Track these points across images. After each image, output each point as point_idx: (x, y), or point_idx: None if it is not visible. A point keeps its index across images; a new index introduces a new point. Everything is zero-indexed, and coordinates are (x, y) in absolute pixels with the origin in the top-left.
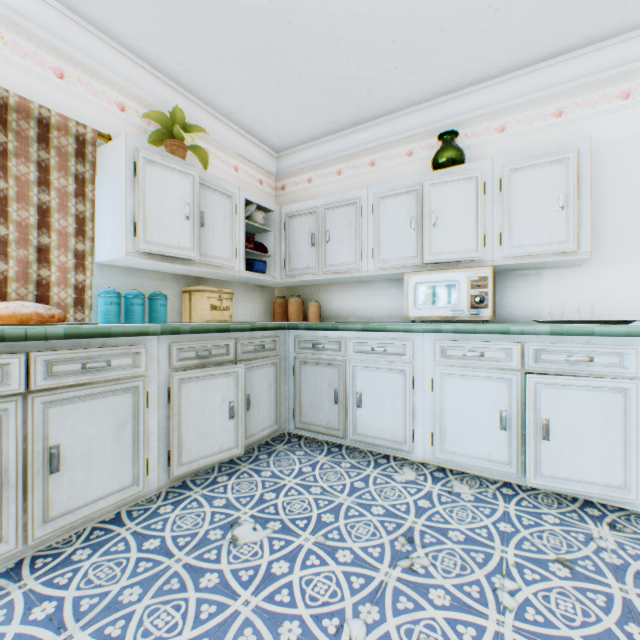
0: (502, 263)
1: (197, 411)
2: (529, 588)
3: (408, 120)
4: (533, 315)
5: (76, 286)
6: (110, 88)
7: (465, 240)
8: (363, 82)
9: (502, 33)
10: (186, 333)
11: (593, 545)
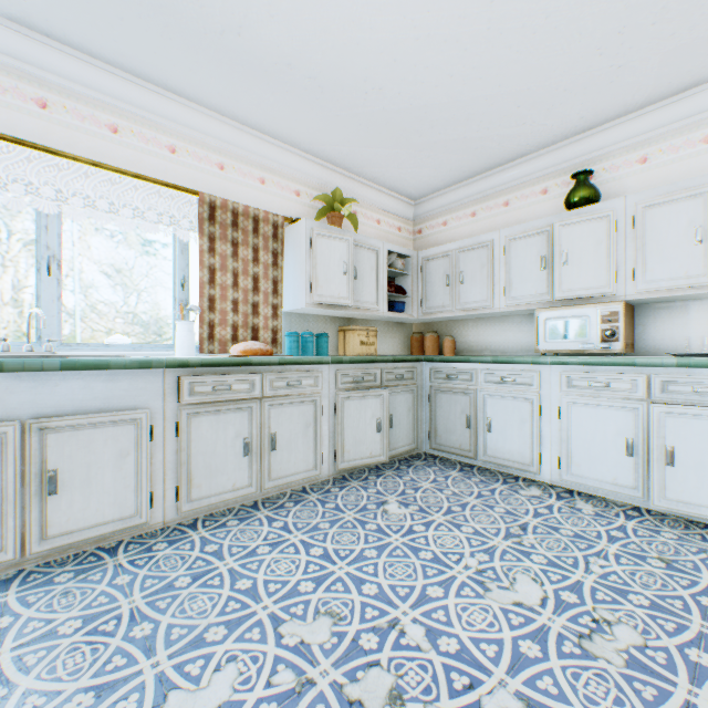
0: (635, 298)
1: (353, 423)
2: (619, 566)
3: (542, 160)
4: (679, 348)
5: (272, 329)
6: (290, 182)
7: (596, 277)
8: (493, 138)
9: (631, 80)
10: (346, 363)
11: (702, 555)
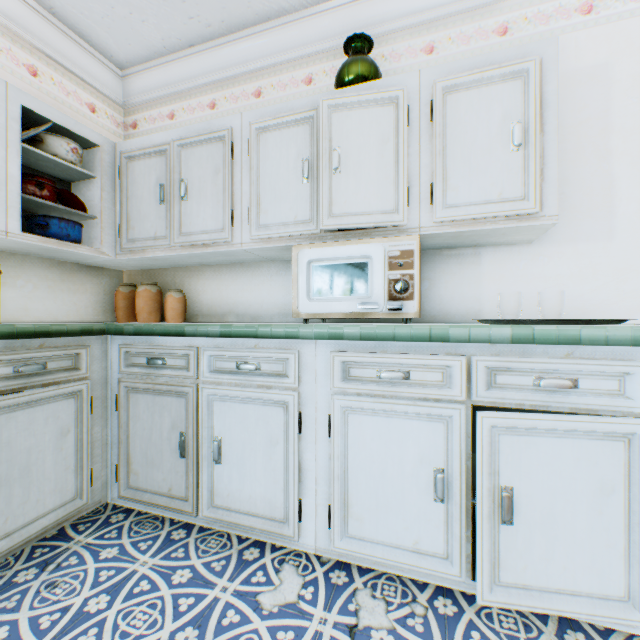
0: (434, 231)
1: None
2: None
3: (306, 28)
4: (471, 312)
5: None
6: None
7: (381, 195)
8: None
9: None
10: None
11: None
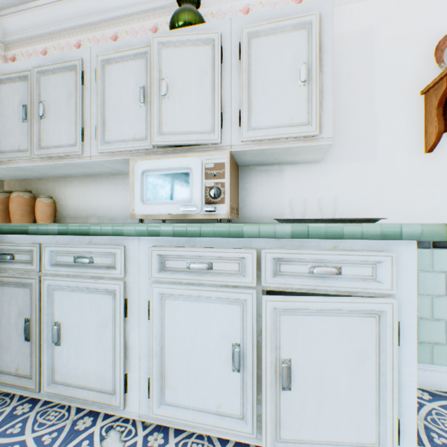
0: (242, 148)
1: None
2: None
3: None
4: (276, 214)
5: None
6: None
7: (201, 118)
8: None
9: None
10: None
11: None
